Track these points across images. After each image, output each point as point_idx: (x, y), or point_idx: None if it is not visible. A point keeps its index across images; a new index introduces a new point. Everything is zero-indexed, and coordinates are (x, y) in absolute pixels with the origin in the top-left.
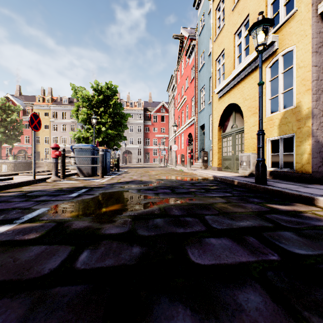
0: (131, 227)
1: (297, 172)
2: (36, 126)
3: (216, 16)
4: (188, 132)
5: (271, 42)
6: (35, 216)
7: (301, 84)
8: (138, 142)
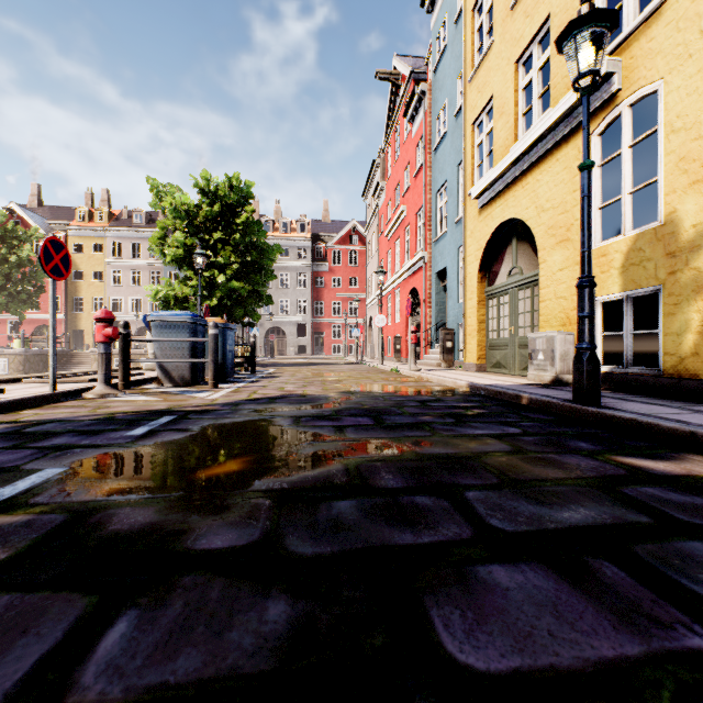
0: (271, 527)
1: (668, 376)
2: (57, 268)
3: (473, 26)
4: (410, 288)
5: (604, 75)
6: (20, 492)
7: (676, 170)
8: (298, 309)
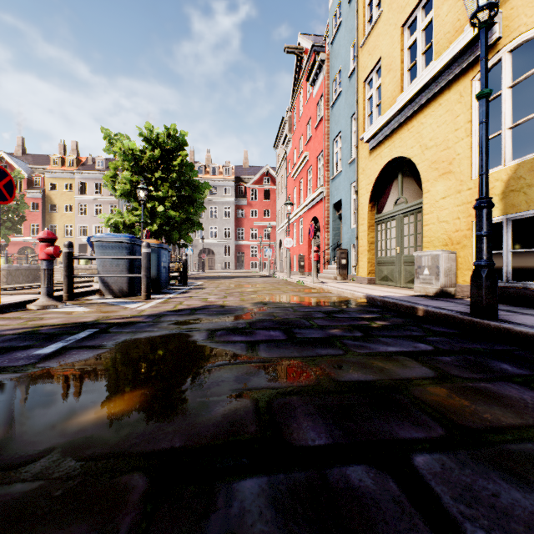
0: None
1: None
2: (0, 193)
3: (364, 1)
4: (311, 216)
5: None
6: None
7: None
8: (224, 235)
